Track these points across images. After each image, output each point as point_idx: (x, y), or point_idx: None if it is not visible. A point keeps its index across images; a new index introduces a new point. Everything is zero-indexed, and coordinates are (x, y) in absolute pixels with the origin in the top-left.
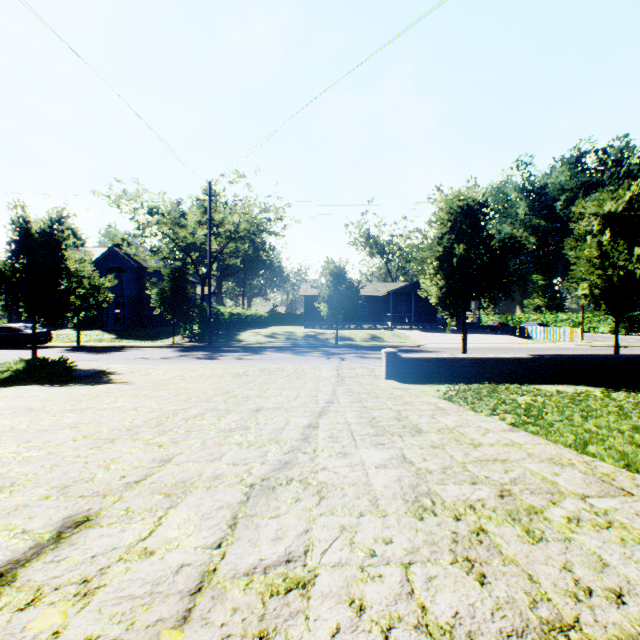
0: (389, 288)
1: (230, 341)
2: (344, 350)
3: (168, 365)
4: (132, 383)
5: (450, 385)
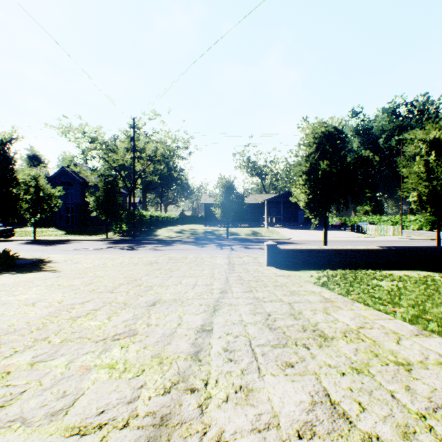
0: (264, 198)
1: (149, 236)
2: (233, 242)
3: (97, 255)
4: (59, 271)
5: (319, 271)
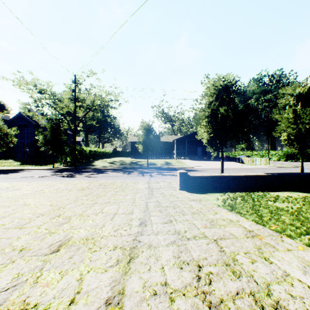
0: (174, 138)
1: (88, 165)
2: (152, 170)
3: (39, 182)
4: None
5: (221, 193)
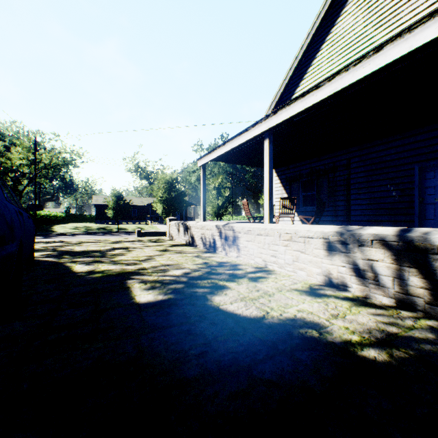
0: (150, 201)
1: (46, 232)
2: (122, 233)
3: None
4: None
5: None
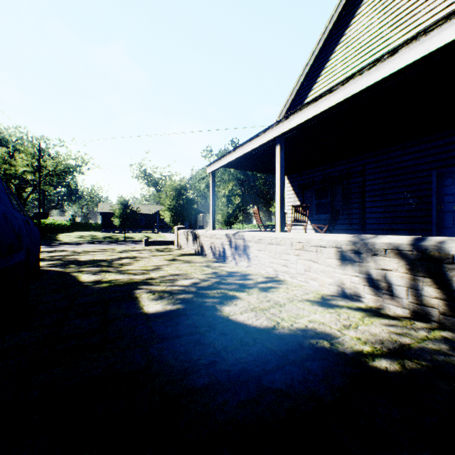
0: (158, 209)
1: (51, 241)
2: (129, 242)
3: None
4: None
5: None
